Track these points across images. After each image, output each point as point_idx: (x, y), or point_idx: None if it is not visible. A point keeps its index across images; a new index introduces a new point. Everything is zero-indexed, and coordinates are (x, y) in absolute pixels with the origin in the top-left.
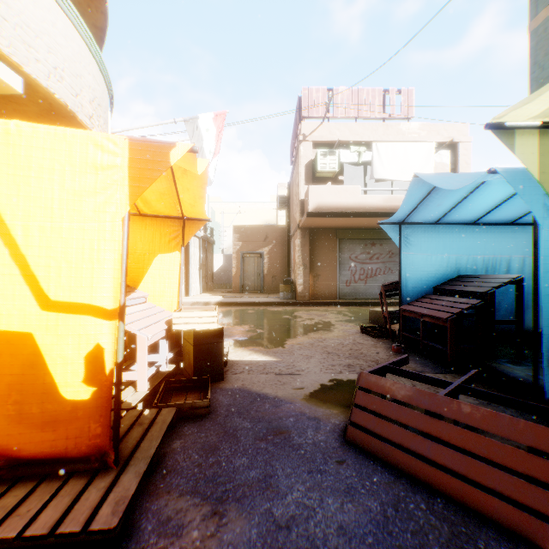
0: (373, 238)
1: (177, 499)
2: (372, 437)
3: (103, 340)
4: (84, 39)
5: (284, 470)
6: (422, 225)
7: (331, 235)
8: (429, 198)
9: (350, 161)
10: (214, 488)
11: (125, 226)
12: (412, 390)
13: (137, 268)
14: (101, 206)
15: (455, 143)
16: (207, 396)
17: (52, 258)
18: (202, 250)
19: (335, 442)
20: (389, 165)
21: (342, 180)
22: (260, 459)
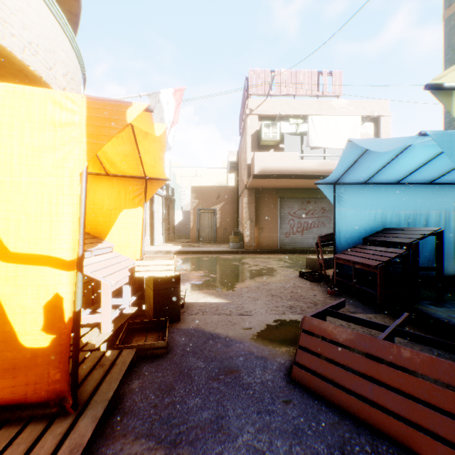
0: (308, 196)
1: (133, 443)
2: (316, 378)
3: (62, 290)
4: (57, 20)
5: (235, 410)
6: (353, 184)
7: (273, 194)
8: (360, 161)
9: (289, 132)
10: (169, 430)
11: (83, 181)
12: (353, 334)
13: (105, 221)
14: (60, 161)
15: (377, 117)
16: (164, 337)
17: (12, 211)
18: (164, 206)
19: (282, 381)
20: (323, 135)
21: (283, 148)
22: (212, 399)
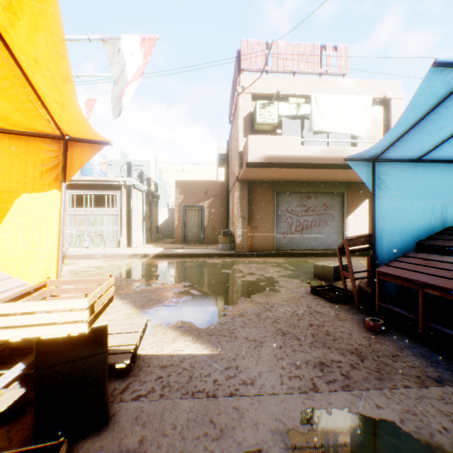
0: (309, 191)
1: None
2: None
3: None
4: None
5: None
6: (400, 162)
7: (269, 188)
8: (431, 115)
9: (288, 114)
10: None
11: None
12: None
13: None
14: None
15: (387, 100)
16: None
17: None
18: (145, 203)
19: None
20: (328, 117)
21: (280, 133)
22: None
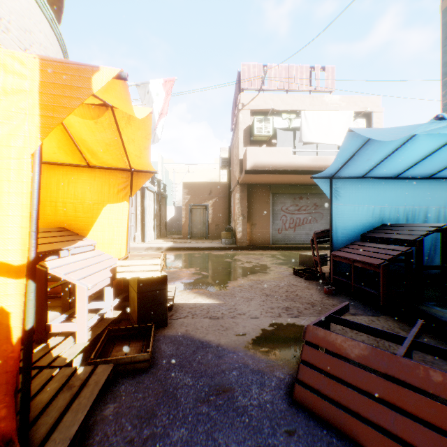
0: (301, 192)
1: None
2: (323, 400)
3: (8, 303)
4: None
5: (228, 446)
6: (350, 178)
7: (265, 190)
8: (359, 153)
9: (282, 127)
10: None
11: (36, 165)
12: (367, 349)
13: (87, 217)
14: (4, 139)
15: (369, 113)
16: (147, 349)
17: None
18: (156, 202)
19: (282, 402)
20: (315, 130)
21: (275, 143)
22: (201, 429)
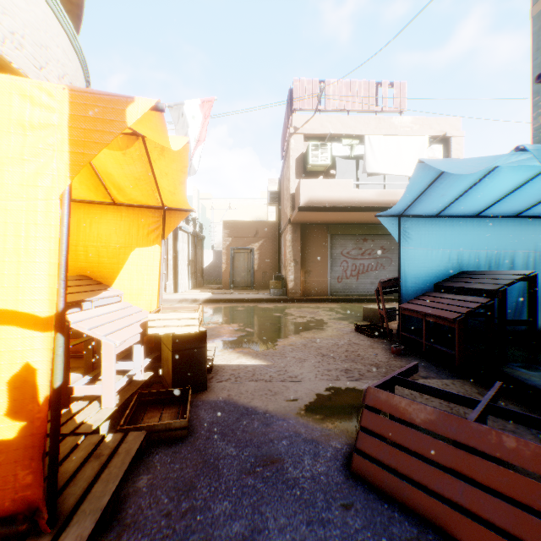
0: (365, 233)
1: None
2: (385, 471)
3: (35, 359)
4: (50, 6)
5: (276, 520)
6: (422, 217)
7: (322, 230)
8: (432, 188)
9: (342, 155)
10: None
11: (65, 206)
12: (434, 414)
13: (112, 263)
14: (31, 178)
15: (447, 138)
16: (184, 415)
17: None
18: (191, 245)
19: (339, 474)
20: (382, 158)
21: (334, 174)
22: (246, 503)
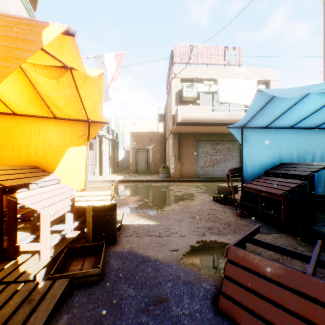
0: (217, 139)
1: None
2: (244, 311)
3: None
4: None
5: None
6: (256, 128)
7: (191, 137)
8: (264, 108)
9: (204, 91)
10: None
11: None
12: (281, 269)
13: (53, 157)
14: None
15: (268, 81)
16: (98, 265)
17: None
18: (110, 147)
19: (209, 311)
20: (228, 93)
21: (199, 103)
22: None
